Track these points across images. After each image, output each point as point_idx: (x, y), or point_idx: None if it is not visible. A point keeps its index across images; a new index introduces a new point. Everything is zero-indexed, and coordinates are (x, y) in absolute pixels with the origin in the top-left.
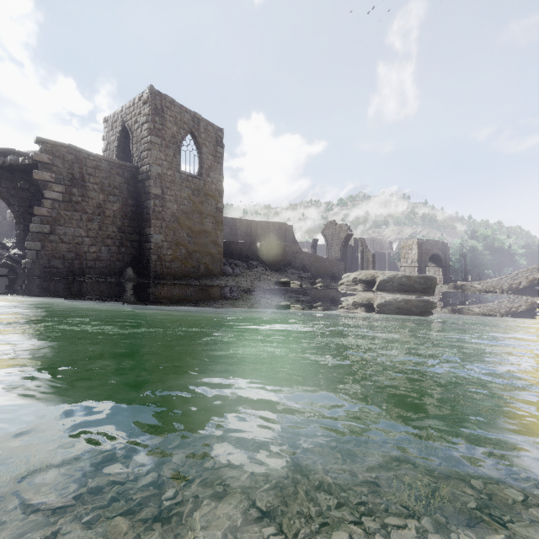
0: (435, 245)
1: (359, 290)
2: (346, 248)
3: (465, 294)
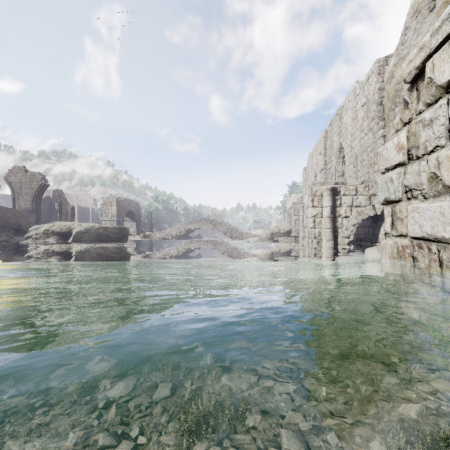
0: (131, 203)
1: (51, 243)
2: (40, 198)
3: (151, 241)
